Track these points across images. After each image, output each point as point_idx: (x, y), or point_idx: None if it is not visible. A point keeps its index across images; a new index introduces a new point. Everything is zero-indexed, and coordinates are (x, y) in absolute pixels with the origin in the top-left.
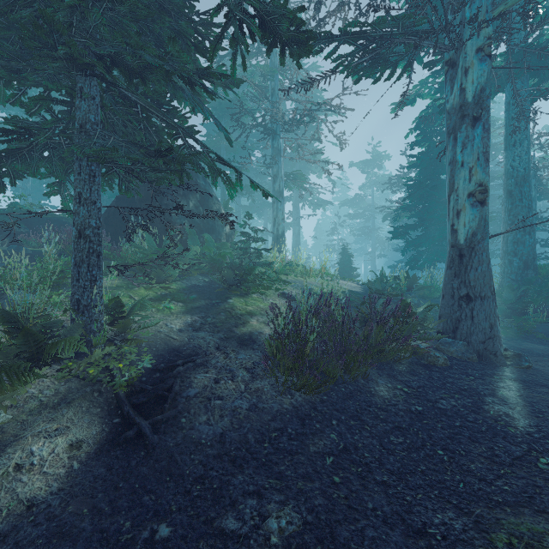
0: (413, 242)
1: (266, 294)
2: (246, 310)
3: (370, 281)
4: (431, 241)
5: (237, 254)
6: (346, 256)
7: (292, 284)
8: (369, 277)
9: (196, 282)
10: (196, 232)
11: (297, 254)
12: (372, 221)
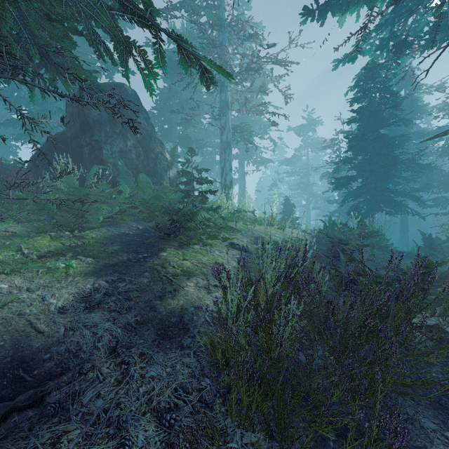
0: (353, 192)
1: (211, 245)
2: (182, 269)
3: (320, 229)
4: (372, 191)
5: (179, 198)
6: (288, 206)
7: (247, 232)
8: (303, 226)
9: (127, 230)
10: (133, 174)
11: (242, 205)
12: (307, 178)
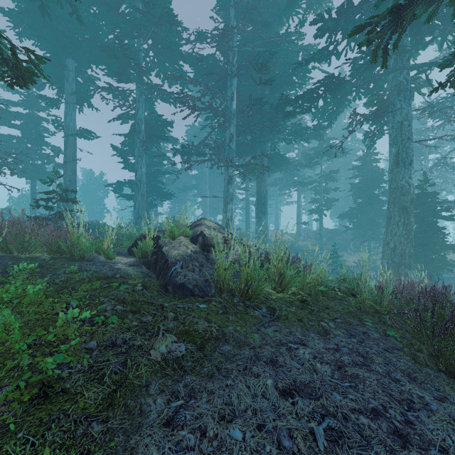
0: None
1: None
2: None
3: None
4: None
5: None
6: None
7: None
8: None
9: None
10: None
11: None
12: None
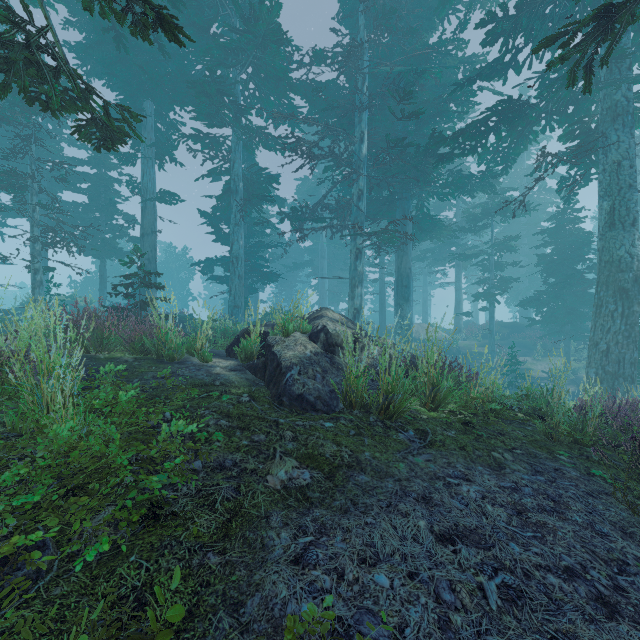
0: None
1: None
2: None
3: None
4: None
5: None
6: None
7: None
8: None
9: None
10: None
11: None
12: None
